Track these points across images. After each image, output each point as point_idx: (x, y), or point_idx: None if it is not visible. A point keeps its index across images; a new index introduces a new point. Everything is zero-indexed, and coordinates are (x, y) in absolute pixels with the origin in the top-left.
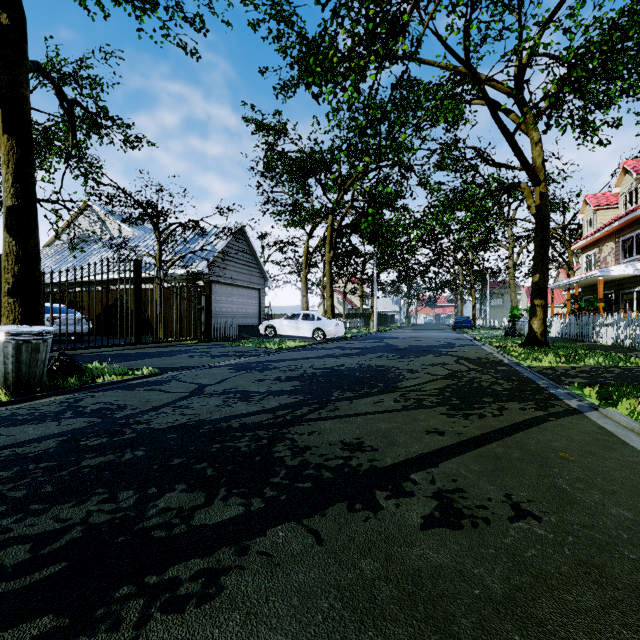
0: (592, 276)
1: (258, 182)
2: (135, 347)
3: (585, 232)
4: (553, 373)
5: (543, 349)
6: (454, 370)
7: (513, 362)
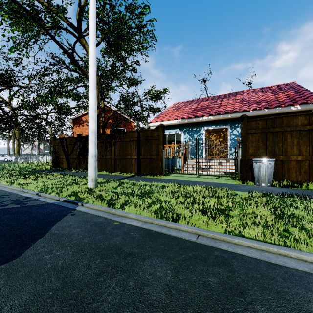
0: None
1: None
2: None
3: None
4: None
5: None
6: None
7: None
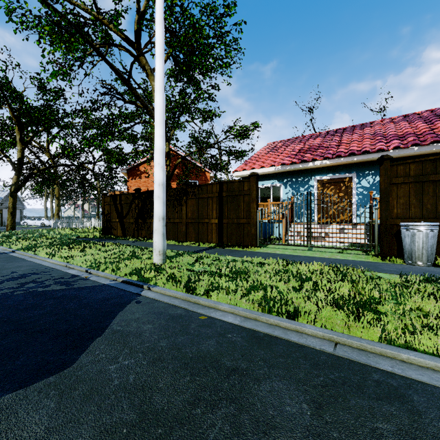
0: None
1: None
2: None
3: None
4: None
5: None
6: None
7: None
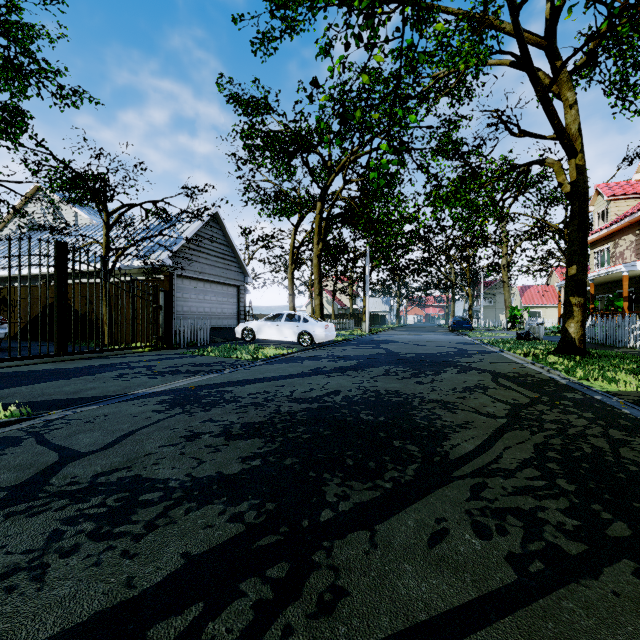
0: (615, 272)
1: (237, 165)
2: (58, 359)
3: (596, 225)
4: None
5: (588, 359)
6: (510, 402)
7: (573, 382)
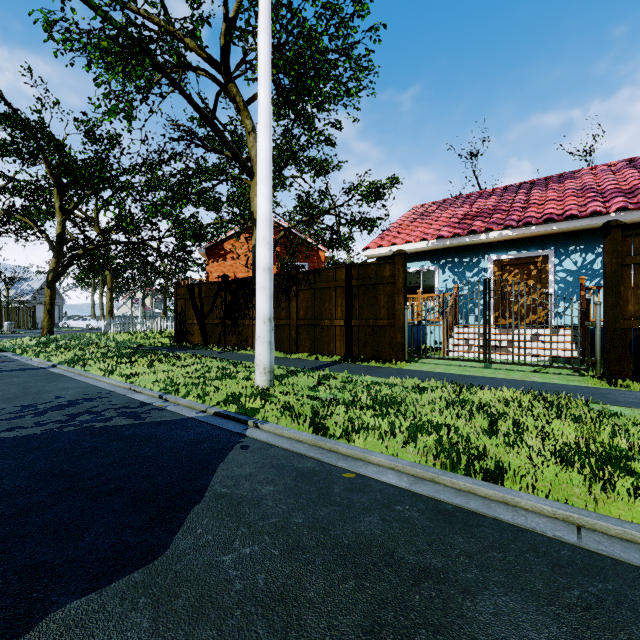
0: None
1: None
2: None
3: None
4: None
5: None
6: None
7: None
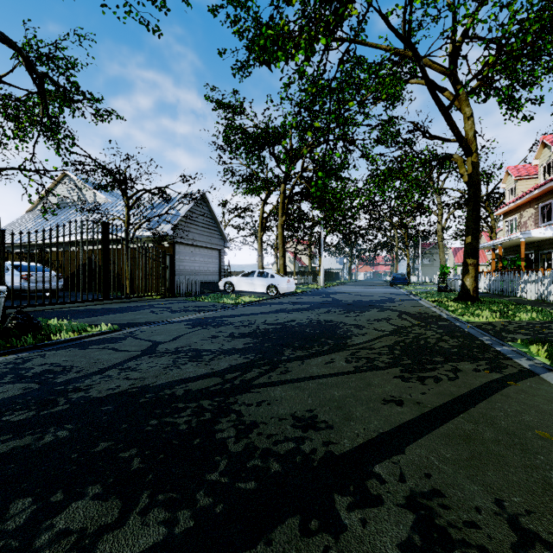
0: (515, 238)
1: (218, 154)
2: (103, 302)
3: (507, 199)
4: (493, 329)
5: (476, 304)
6: (399, 325)
7: (451, 317)
